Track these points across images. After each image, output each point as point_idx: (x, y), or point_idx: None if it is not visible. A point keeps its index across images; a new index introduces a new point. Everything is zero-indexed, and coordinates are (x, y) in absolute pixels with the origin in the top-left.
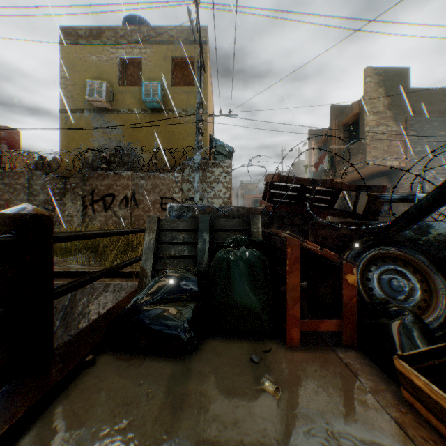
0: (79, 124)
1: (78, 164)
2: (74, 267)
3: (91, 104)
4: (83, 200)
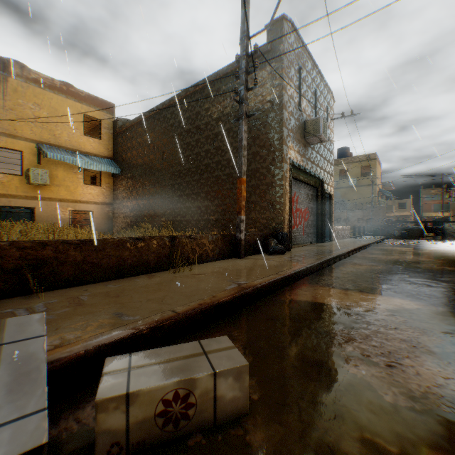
0: None
1: None
2: None
3: None
4: None
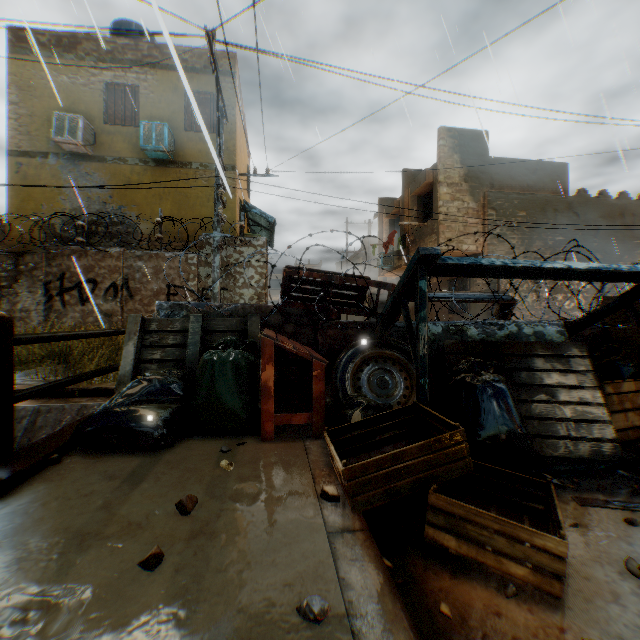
0: (41, 174)
1: (39, 233)
2: (33, 384)
3: (61, 146)
4: (47, 287)
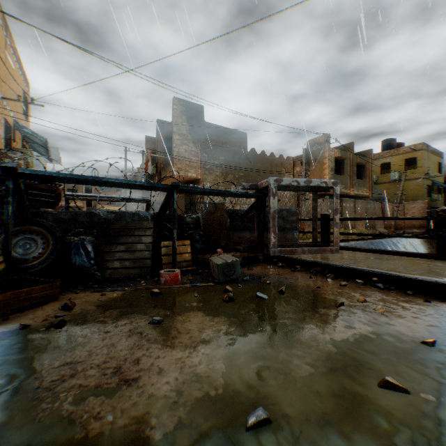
0: None
1: None
2: None
3: None
4: None
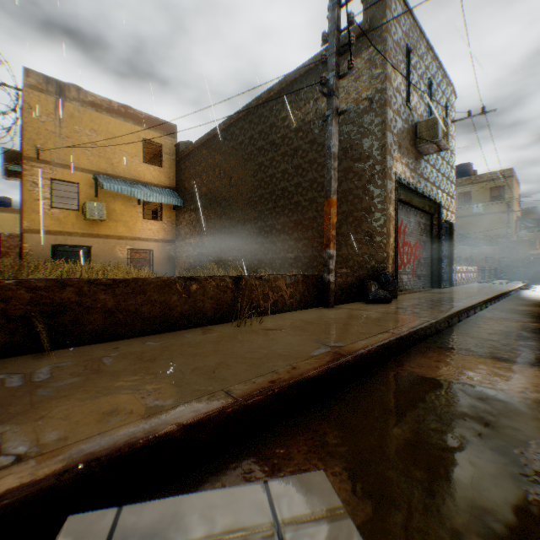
0: None
1: None
2: None
3: None
4: None
